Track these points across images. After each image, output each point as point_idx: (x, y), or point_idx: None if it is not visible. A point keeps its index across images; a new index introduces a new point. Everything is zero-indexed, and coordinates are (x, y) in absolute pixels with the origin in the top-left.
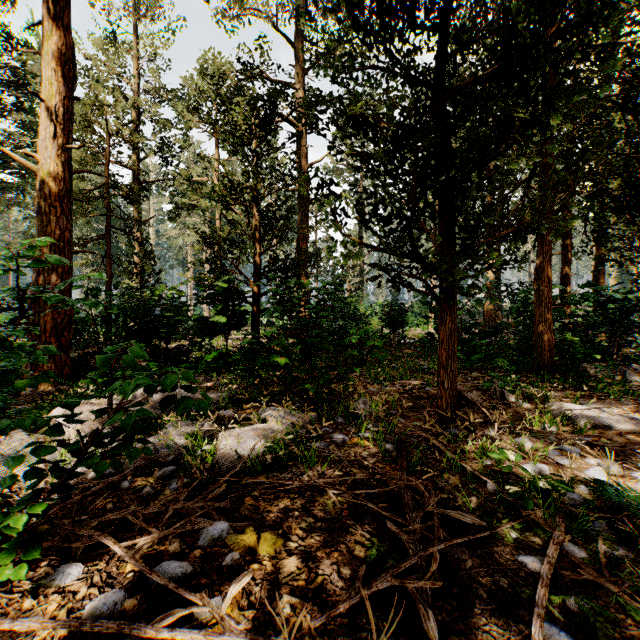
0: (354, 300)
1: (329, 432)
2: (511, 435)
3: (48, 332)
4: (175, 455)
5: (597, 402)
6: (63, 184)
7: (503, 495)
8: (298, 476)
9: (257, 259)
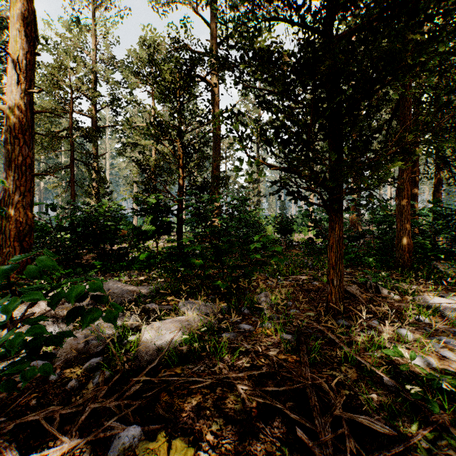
0: (254, 213)
1: (237, 322)
2: (392, 326)
3: (13, 238)
4: (104, 346)
5: (455, 295)
6: (25, 120)
7: (403, 394)
8: (210, 368)
9: (181, 181)
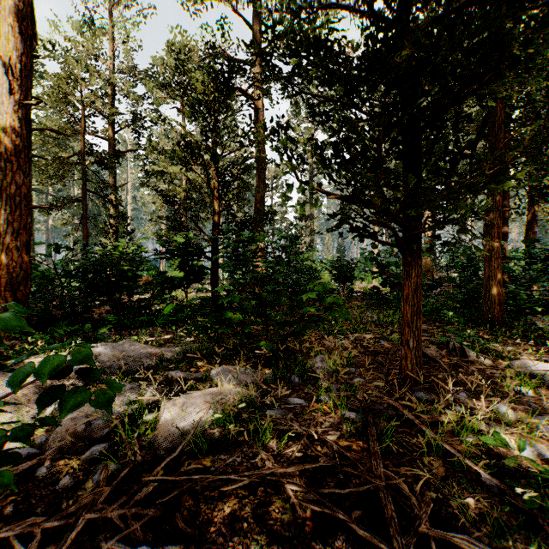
0: (306, 256)
1: (285, 394)
2: (486, 401)
3: (4, 286)
4: (111, 427)
5: None
6: (20, 139)
7: (511, 499)
8: (249, 460)
9: (216, 217)
